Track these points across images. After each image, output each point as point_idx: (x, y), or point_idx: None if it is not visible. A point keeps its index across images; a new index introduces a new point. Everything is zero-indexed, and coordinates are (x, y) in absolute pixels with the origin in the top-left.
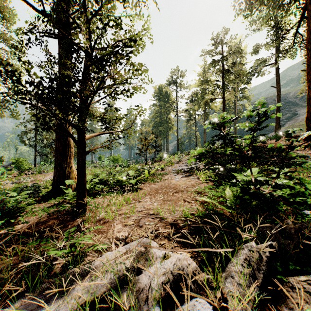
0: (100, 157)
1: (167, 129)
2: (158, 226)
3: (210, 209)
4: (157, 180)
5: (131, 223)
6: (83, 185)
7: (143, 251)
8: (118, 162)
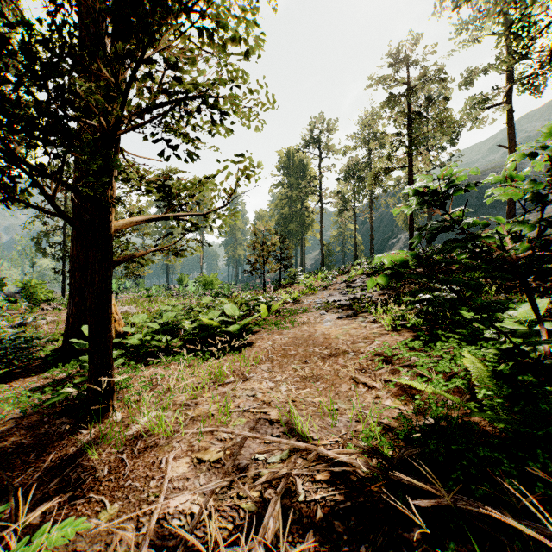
0: (181, 278)
1: (303, 229)
2: (294, 475)
3: (438, 415)
4: (286, 324)
5: (216, 457)
6: (104, 342)
7: None
8: (213, 288)
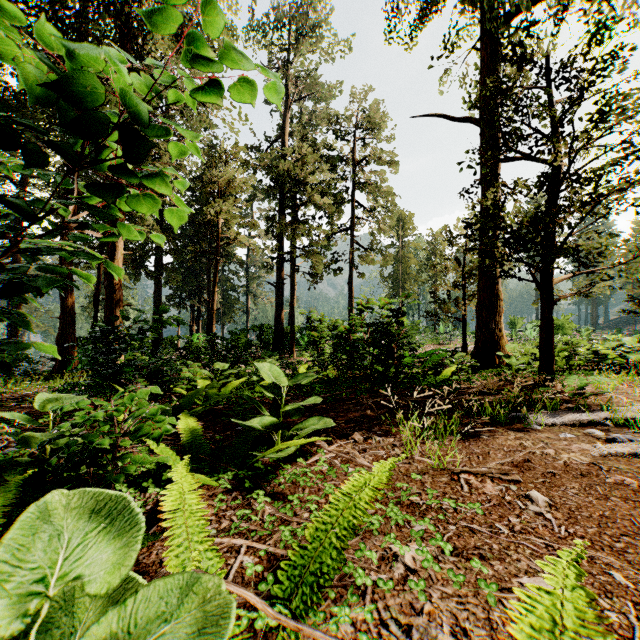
0: (513, 321)
1: None
2: None
3: None
4: None
5: None
6: (550, 347)
7: None
8: (564, 333)
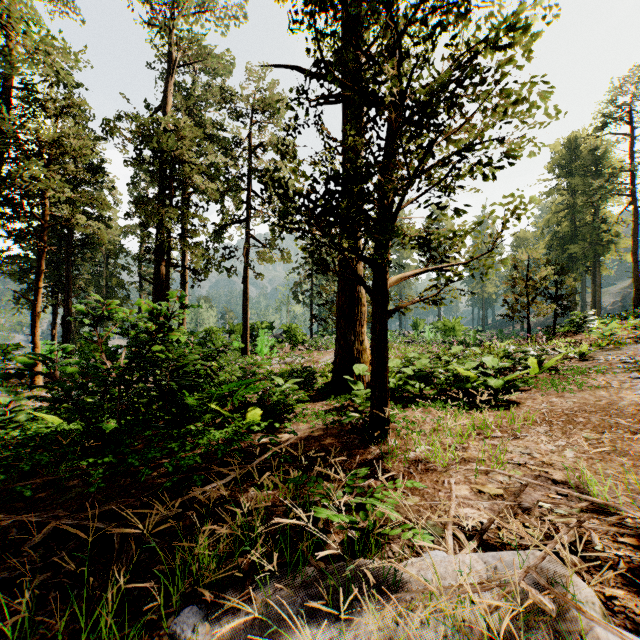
0: (416, 323)
1: (596, 250)
2: (587, 528)
3: None
4: (569, 385)
5: (495, 492)
6: (382, 379)
7: None
8: (455, 335)
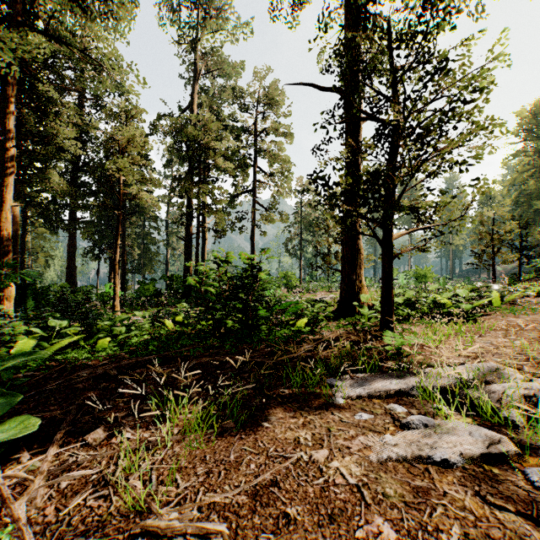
0: None
1: None
2: (521, 364)
3: None
4: (523, 311)
5: (468, 355)
6: (389, 299)
7: (492, 372)
8: (427, 281)
